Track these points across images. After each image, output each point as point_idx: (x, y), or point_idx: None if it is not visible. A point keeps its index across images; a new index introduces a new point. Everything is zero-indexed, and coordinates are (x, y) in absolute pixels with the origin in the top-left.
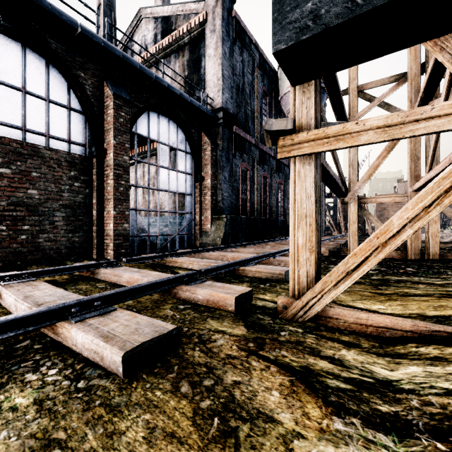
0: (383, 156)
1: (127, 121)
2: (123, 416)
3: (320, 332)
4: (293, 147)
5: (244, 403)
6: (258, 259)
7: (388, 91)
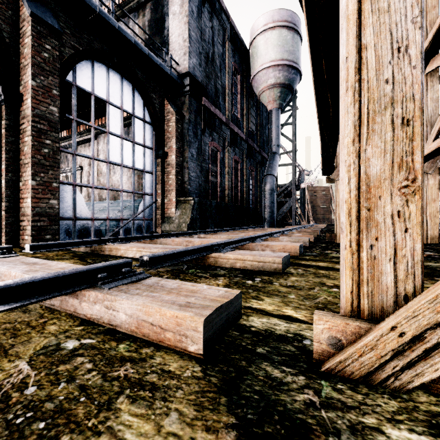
0: None
1: (55, 58)
2: None
3: None
4: None
5: None
6: (235, 244)
7: None
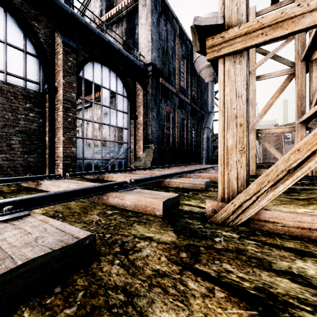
0: (275, 96)
1: (74, 65)
2: None
3: (258, 237)
4: (223, 45)
5: None
6: (180, 174)
7: (280, 46)
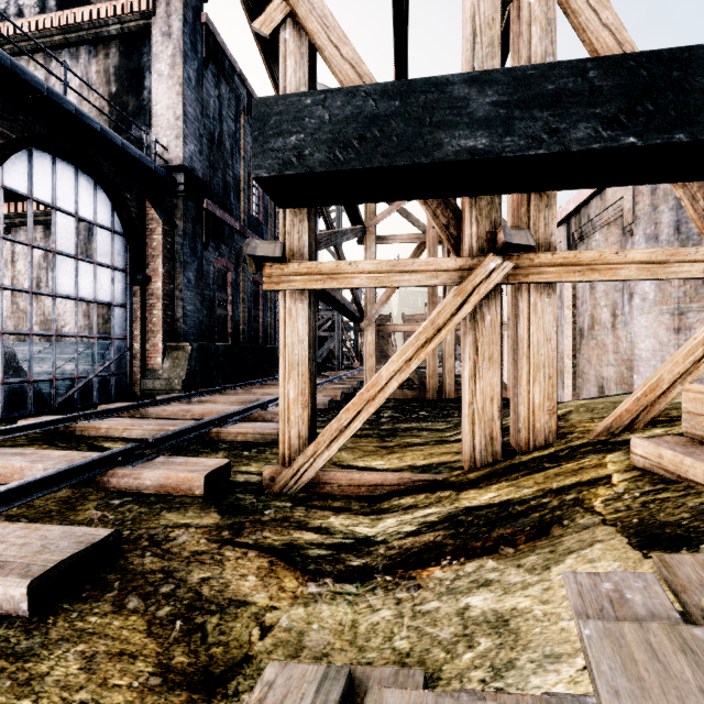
0: None
1: None
2: (41, 658)
3: (312, 502)
4: (283, 279)
5: (213, 597)
6: (242, 414)
7: None
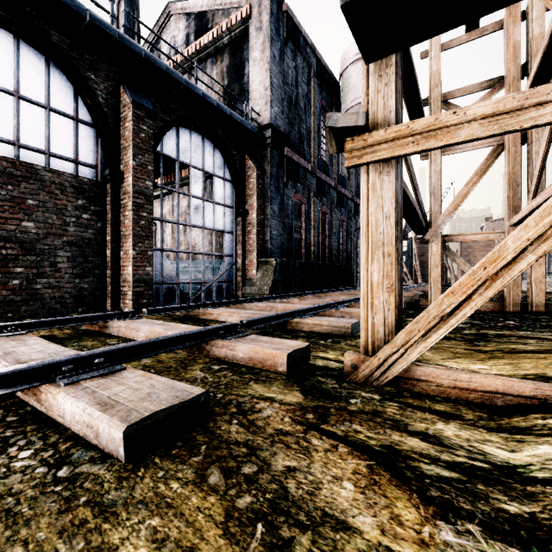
0: (473, 182)
1: (150, 136)
2: (118, 521)
3: (405, 399)
4: (366, 151)
5: (301, 500)
6: (316, 310)
7: (480, 100)
